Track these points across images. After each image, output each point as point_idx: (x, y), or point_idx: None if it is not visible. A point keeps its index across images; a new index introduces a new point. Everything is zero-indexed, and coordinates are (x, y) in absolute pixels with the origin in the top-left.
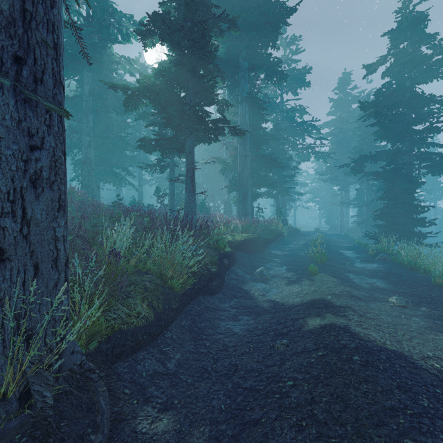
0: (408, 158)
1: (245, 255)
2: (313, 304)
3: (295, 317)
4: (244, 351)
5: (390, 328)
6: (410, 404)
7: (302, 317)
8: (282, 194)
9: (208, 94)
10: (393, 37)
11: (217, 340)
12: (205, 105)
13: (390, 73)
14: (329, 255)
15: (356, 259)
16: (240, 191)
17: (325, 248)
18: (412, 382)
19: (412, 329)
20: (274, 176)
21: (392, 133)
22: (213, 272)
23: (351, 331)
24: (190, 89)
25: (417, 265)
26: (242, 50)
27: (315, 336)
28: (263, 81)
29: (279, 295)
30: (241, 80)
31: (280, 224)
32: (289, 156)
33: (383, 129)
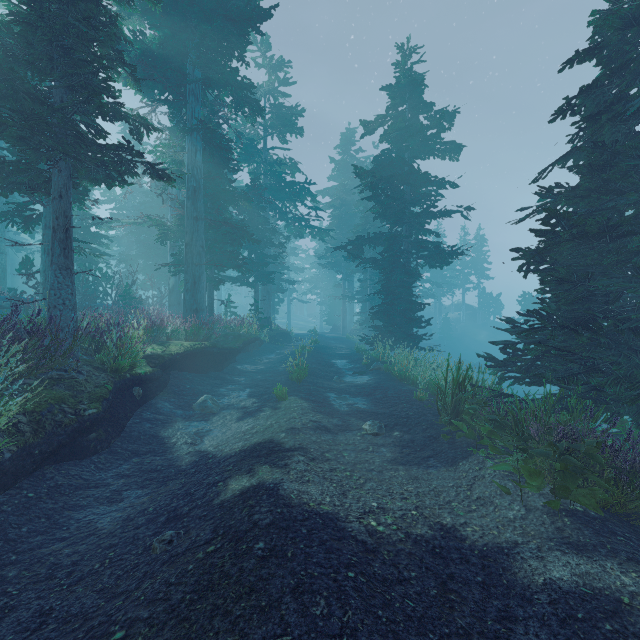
0: (407, 245)
1: (187, 376)
2: (254, 450)
3: (216, 479)
4: (89, 570)
5: (347, 471)
6: (295, 621)
7: (226, 477)
8: (263, 282)
9: (103, 98)
10: (392, 94)
11: (42, 557)
12: (89, 114)
13: (388, 138)
14: (316, 368)
15: (348, 371)
16: (188, 273)
17: (315, 357)
18: (322, 569)
19: (374, 466)
20: (251, 254)
21: (391, 213)
22: (89, 416)
23: (280, 492)
24: (56, 78)
25: (407, 375)
26: (190, 49)
27: (223, 513)
28: (229, 108)
29: (218, 440)
30: (189, 97)
31: (254, 325)
32: (273, 228)
33: (381, 206)
